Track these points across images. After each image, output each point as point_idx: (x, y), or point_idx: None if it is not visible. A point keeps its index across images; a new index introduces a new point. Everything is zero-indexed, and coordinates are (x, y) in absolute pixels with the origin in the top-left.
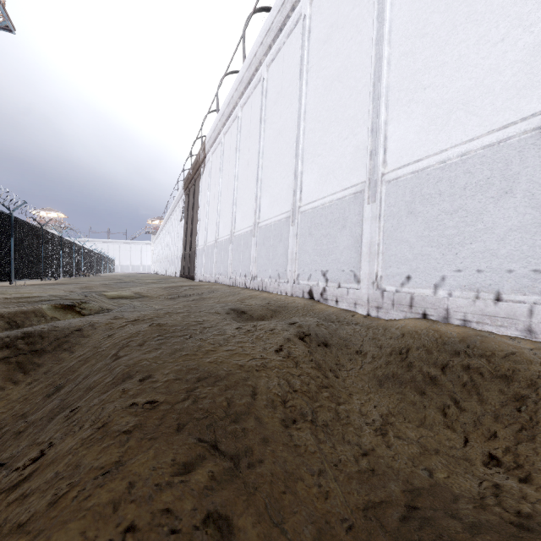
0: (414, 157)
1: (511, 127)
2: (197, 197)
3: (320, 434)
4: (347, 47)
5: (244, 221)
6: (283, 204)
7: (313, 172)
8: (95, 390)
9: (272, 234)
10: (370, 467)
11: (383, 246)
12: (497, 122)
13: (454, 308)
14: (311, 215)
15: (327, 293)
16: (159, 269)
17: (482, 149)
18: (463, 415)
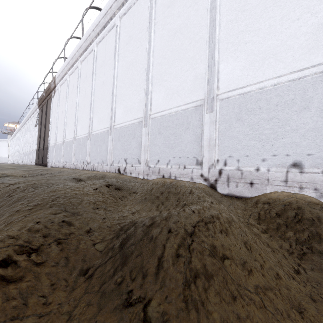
0: (161, 109)
1: (189, 104)
2: (49, 112)
3: (107, 211)
4: (137, 51)
5: (83, 130)
6: (105, 123)
7: (121, 108)
8: (4, 206)
9: (99, 139)
10: (123, 218)
11: (150, 147)
12: (186, 101)
13: (172, 172)
14: (119, 130)
15: (126, 169)
16: (15, 160)
17: (181, 111)
18: (163, 206)
